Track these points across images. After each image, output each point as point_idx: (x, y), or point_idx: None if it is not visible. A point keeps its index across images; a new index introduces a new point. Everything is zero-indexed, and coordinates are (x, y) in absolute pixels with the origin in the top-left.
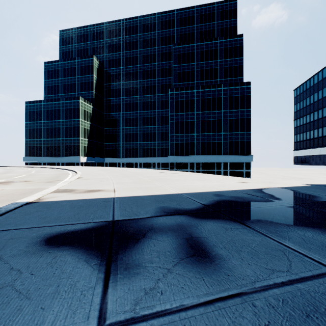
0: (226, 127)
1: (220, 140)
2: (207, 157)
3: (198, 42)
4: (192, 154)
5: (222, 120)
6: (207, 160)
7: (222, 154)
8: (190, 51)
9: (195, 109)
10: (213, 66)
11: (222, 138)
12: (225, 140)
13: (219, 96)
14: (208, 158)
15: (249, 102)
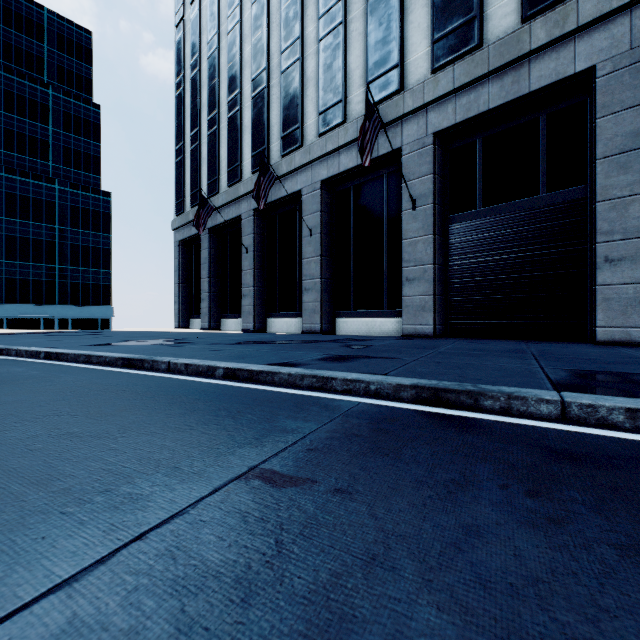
0: (66, 257)
1: (52, 278)
2: (21, 307)
3: None
4: None
5: (57, 243)
6: (21, 313)
7: (57, 303)
8: None
9: None
10: (39, 135)
11: (57, 275)
12: (64, 279)
13: (50, 199)
14: (25, 310)
15: (108, 224)
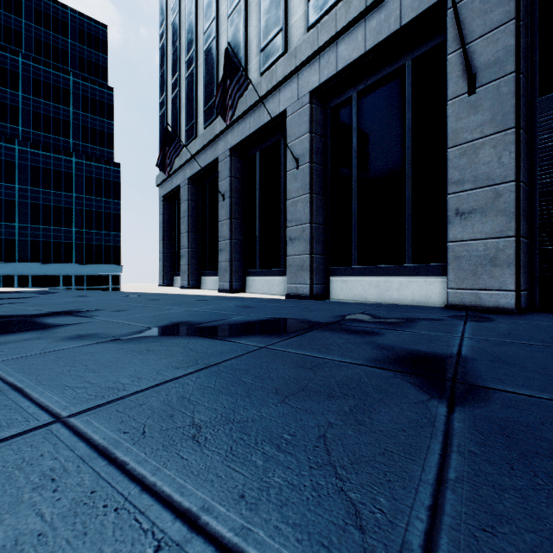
0: (82, 221)
1: (70, 240)
2: (43, 265)
3: (29, 59)
4: (10, 260)
5: (74, 209)
6: (43, 271)
7: (74, 262)
8: (8, 67)
9: (18, 181)
10: (61, 116)
11: (74, 238)
12: (80, 241)
13: (68, 170)
14: (46, 268)
15: (118, 191)
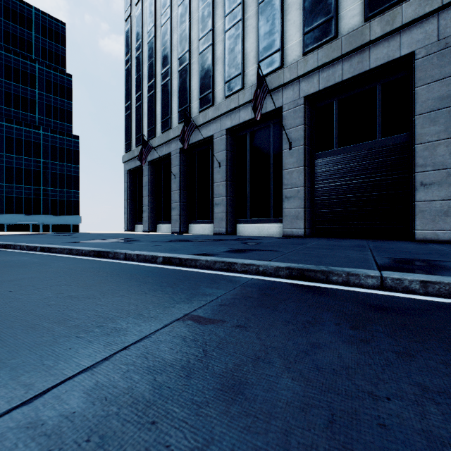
0: (48, 181)
1: (38, 196)
2: (16, 216)
3: (2, 49)
4: None
5: (41, 171)
6: (16, 220)
7: (41, 214)
8: None
9: None
10: (29, 96)
11: (41, 194)
12: (46, 196)
13: (37, 140)
14: (19, 218)
15: (77, 158)
